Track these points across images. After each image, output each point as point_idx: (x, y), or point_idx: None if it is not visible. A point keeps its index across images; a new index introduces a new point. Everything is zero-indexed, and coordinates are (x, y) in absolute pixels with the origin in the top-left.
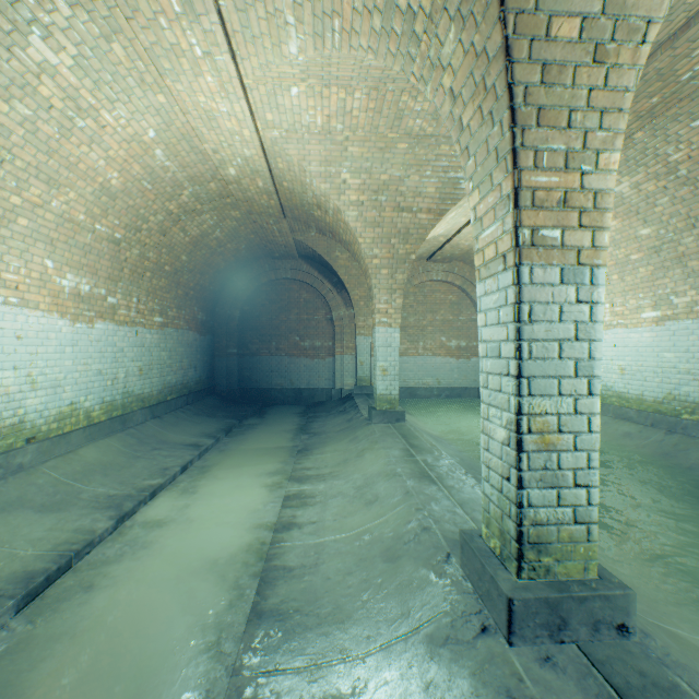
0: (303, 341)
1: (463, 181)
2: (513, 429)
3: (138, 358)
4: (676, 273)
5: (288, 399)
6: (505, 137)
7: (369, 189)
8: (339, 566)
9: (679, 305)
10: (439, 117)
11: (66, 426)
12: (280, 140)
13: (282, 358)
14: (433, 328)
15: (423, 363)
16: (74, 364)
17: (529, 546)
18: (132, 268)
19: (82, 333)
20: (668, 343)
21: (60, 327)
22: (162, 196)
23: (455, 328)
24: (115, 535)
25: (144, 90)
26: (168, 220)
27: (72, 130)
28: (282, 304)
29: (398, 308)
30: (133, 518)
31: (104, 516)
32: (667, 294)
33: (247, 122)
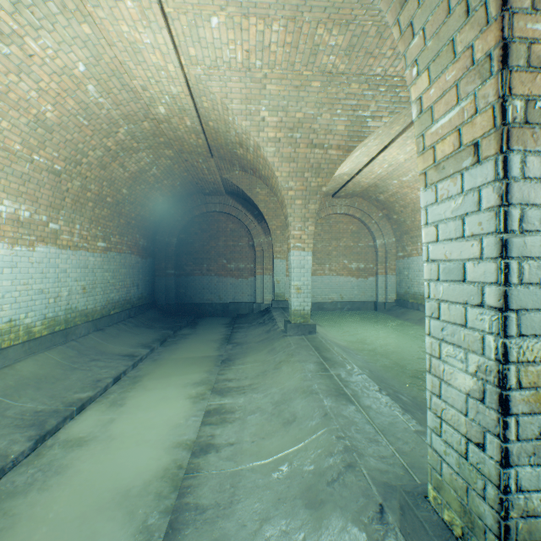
0: (229, 263)
1: (370, 120)
2: (493, 382)
3: (81, 278)
4: None
5: (217, 311)
6: None
7: (285, 126)
8: (255, 507)
9: None
10: (352, 53)
11: (3, 342)
12: (203, 77)
13: (212, 278)
14: (337, 252)
15: (329, 281)
16: (13, 284)
17: None
18: (74, 198)
19: (21, 256)
20: None
21: None
22: (99, 132)
23: (356, 252)
24: (31, 457)
25: (67, 17)
26: (107, 155)
27: None
28: (212, 232)
29: (310, 234)
30: (56, 435)
31: (23, 436)
32: None
33: (171, 56)
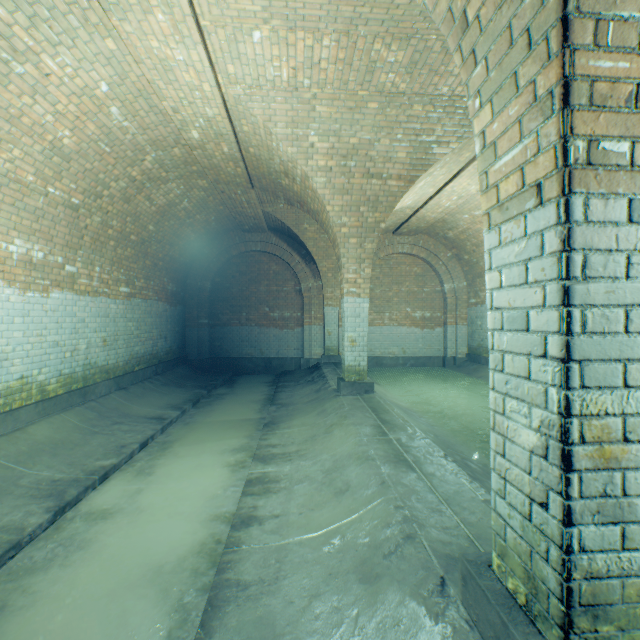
0: (272, 311)
1: (435, 146)
2: (556, 436)
3: (101, 329)
4: None
5: (258, 368)
6: (547, 3)
7: (338, 154)
8: (304, 583)
9: None
10: (414, 70)
11: (14, 402)
12: (243, 97)
13: (252, 328)
14: (398, 299)
15: (389, 333)
16: (25, 335)
17: (580, 610)
18: (94, 236)
19: (34, 303)
20: None
21: (7, 295)
22: (122, 160)
23: (420, 299)
24: (50, 531)
25: (90, 32)
26: (132, 187)
27: (9, 76)
28: (252, 275)
29: (366, 278)
30: (77, 507)
31: (40, 507)
32: None
33: (206, 74)
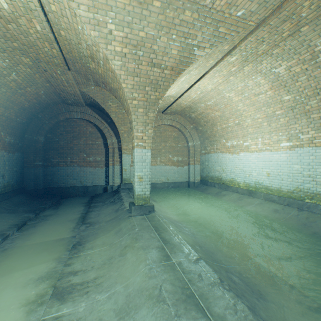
0: (88, 157)
1: (196, 49)
2: None
3: None
4: (303, 121)
5: (79, 193)
6: None
7: (130, 43)
8: None
9: (304, 139)
10: None
11: None
12: None
13: (75, 168)
14: (165, 150)
15: (159, 169)
16: None
17: None
18: None
19: None
20: (297, 160)
21: None
22: None
23: (176, 150)
24: None
25: None
26: None
27: None
28: (75, 134)
29: (150, 136)
30: None
31: None
32: (297, 133)
33: None
